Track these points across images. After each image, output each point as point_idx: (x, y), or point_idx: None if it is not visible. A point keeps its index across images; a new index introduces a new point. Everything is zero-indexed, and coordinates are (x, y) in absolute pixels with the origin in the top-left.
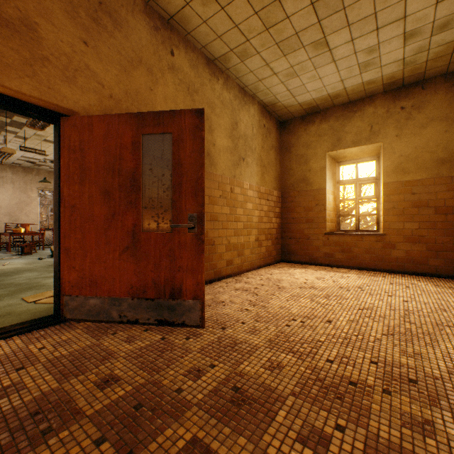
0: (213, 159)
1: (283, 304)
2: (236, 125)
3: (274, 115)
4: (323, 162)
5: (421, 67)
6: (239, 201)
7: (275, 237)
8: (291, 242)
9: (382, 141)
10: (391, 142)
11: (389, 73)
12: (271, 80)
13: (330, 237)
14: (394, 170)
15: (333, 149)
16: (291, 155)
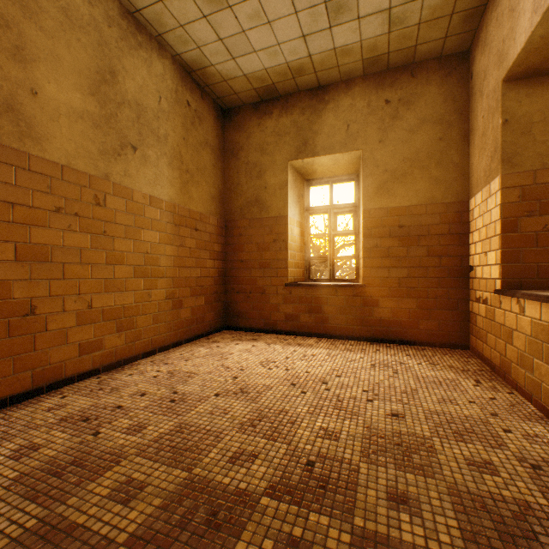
0: (30, 124)
1: (132, 473)
2: (113, 77)
3: (211, 93)
4: (284, 175)
5: (412, 36)
6: (122, 226)
7: (213, 290)
8: (239, 298)
9: (362, 148)
10: (374, 150)
11: (370, 37)
12: (183, 5)
13: (294, 290)
14: (377, 192)
15: (297, 156)
16: (240, 163)
